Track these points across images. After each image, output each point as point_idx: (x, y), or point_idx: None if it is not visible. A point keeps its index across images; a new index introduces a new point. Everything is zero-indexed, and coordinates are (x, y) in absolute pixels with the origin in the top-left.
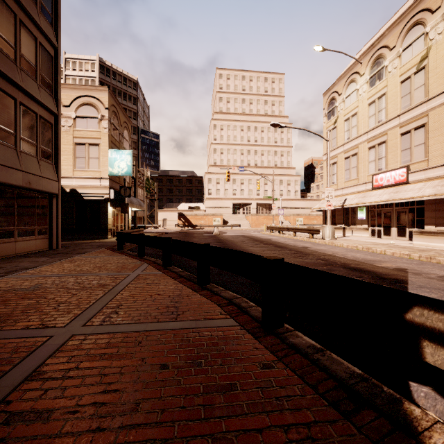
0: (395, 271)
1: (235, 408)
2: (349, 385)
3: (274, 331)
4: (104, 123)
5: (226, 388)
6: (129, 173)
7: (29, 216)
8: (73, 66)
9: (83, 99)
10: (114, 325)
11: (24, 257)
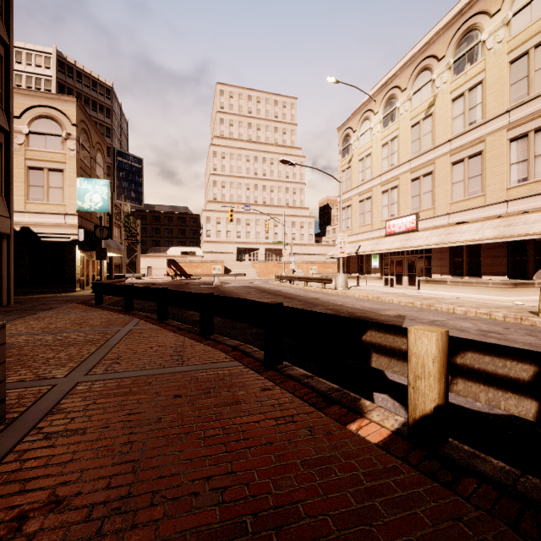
0: (394, 318)
1: (240, 413)
2: (327, 394)
3: (274, 367)
4: (70, 144)
5: (232, 404)
6: (105, 209)
7: None
8: (18, 57)
9: (40, 110)
10: (119, 372)
11: None
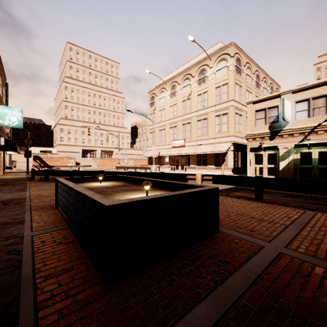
0: None
1: None
2: None
3: None
4: None
5: None
6: (20, 126)
7: None
8: None
9: None
10: None
11: None
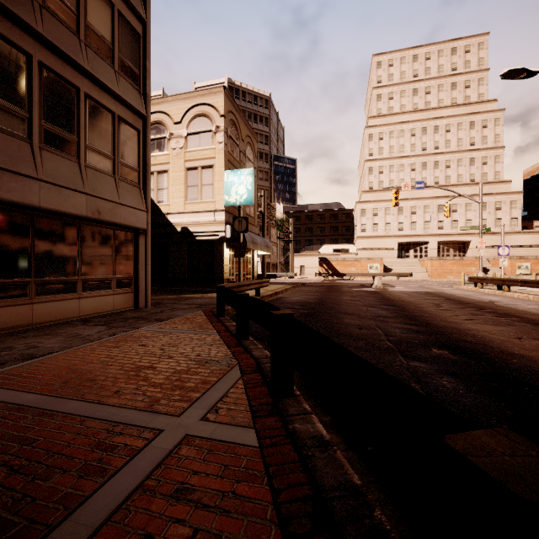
0: None
1: None
2: None
3: None
4: (219, 137)
5: None
6: (249, 201)
7: (102, 261)
8: None
9: (195, 110)
10: None
11: (80, 324)
